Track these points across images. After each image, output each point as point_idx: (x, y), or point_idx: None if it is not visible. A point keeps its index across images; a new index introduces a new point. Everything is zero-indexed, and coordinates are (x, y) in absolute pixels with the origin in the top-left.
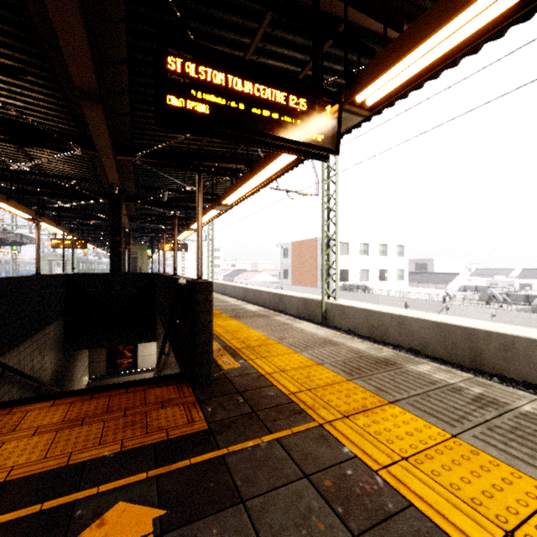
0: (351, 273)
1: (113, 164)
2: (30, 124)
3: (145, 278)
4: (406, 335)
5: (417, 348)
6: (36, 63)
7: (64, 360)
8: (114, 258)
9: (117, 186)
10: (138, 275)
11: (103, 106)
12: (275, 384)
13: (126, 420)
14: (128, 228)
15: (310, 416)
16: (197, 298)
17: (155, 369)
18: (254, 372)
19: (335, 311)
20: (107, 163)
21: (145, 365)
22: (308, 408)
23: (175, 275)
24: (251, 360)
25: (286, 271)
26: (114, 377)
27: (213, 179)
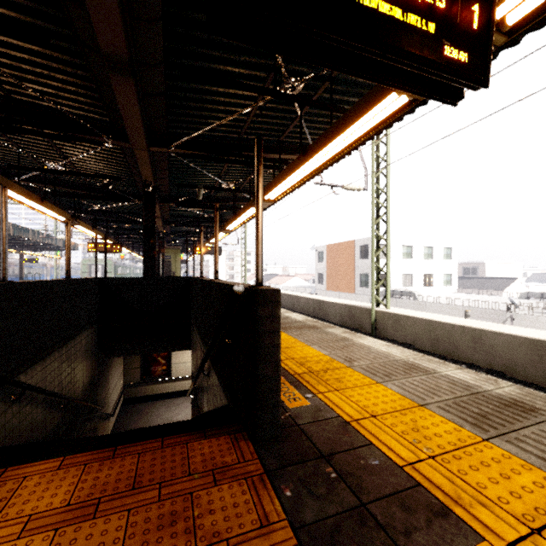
0: (392, 278)
1: (147, 158)
2: (60, 114)
3: (180, 283)
4: (484, 352)
5: (500, 369)
6: (60, 32)
7: (97, 368)
8: (148, 261)
9: (151, 184)
10: (173, 279)
11: (135, 80)
12: (373, 442)
13: (161, 510)
14: (162, 231)
15: (466, 525)
16: (259, 312)
17: (192, 385)
18: (334, 417)
19: (387, 321)
20: (141, 156)
21: (179, 373)
22: (452, 501)
23: (217, 279)
24: (321, 394)
25: (321, 275)
26: (148, 384)
27: (251, 174)
